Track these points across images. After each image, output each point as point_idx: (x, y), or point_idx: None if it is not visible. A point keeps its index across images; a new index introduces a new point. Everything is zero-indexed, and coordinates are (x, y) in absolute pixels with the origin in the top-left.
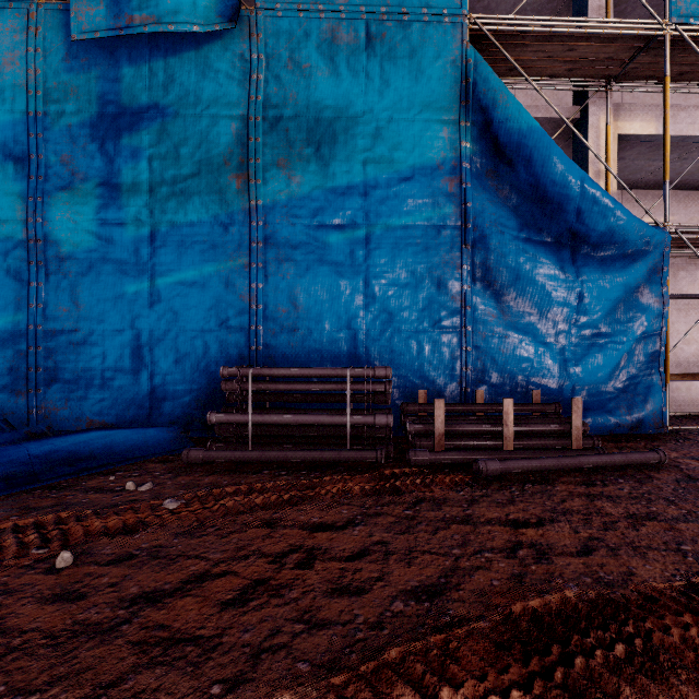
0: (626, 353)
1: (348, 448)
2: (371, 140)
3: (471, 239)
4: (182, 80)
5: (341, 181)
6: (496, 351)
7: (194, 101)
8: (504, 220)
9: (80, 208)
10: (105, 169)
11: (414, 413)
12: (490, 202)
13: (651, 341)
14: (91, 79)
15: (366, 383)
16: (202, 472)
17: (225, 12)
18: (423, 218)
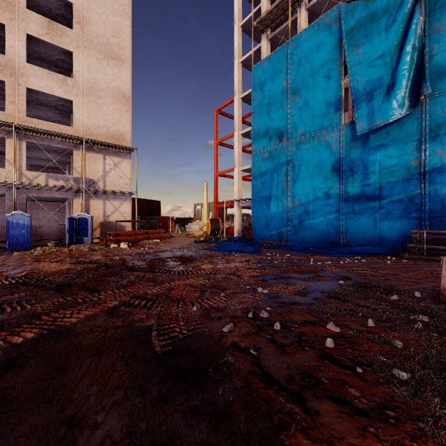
0: None
1: None
2: None
3: None
4: (392, 133)
5: None
6: None
7: (397, 139)
8: None
9: (355, 181)
10: (363, 168)
11: None
12: None
13: None
14: (359, 142)
15: None
16: (408, 259)
17: (410, 105)
18: None
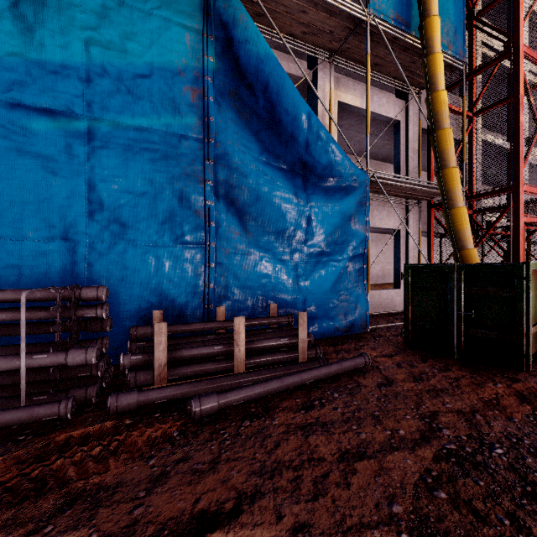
0: (342, 269)
1: (23, 401)
2: (96, 18)
3: (214, 155)
4: None
5: (51, 56)
6: (238, 267)
7: None
8: (245, 141)
9: None
10: None
11: (145, 337)
12: (233, 122)
13: (358, 259)
14: None
15: (69, 308)
16: None
17: None
18: (162, 124)
